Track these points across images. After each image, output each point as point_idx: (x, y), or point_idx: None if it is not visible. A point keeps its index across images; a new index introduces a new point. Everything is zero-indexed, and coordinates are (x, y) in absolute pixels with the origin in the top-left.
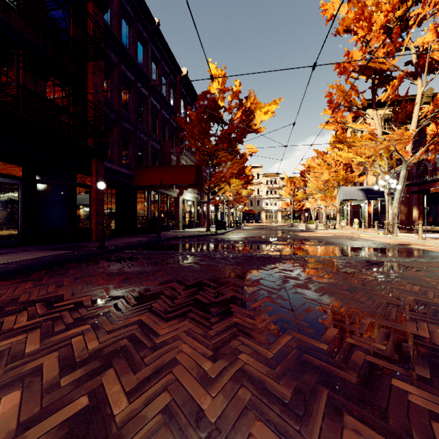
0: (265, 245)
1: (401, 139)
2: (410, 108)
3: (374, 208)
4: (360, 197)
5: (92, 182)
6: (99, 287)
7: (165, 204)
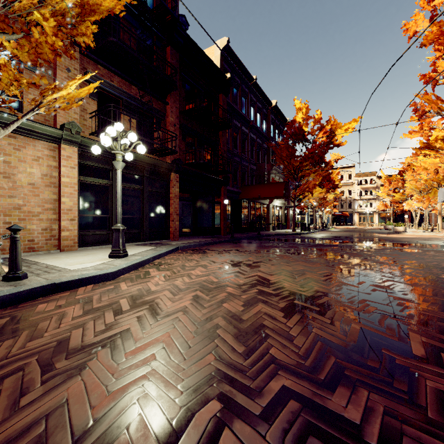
0: (336, 241)
1: None
2: None
3: None
4: None
5: (221, 200)
6: (247, 248)
7: (259, 210)
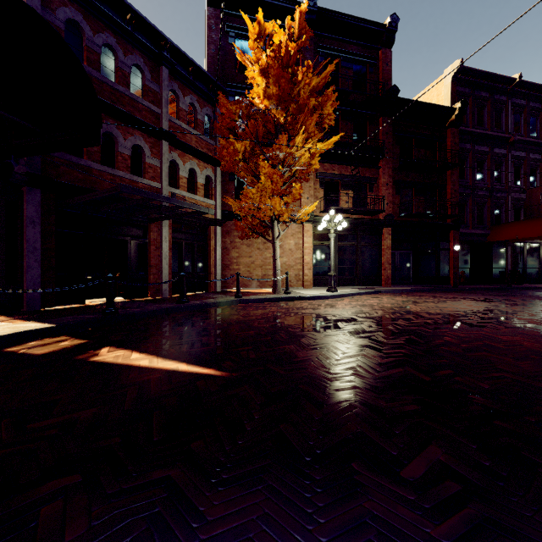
0: None
1: None
2: None
3: None
4: None
5: (450, 246)
6: (449, 296)
7: (535, 253)
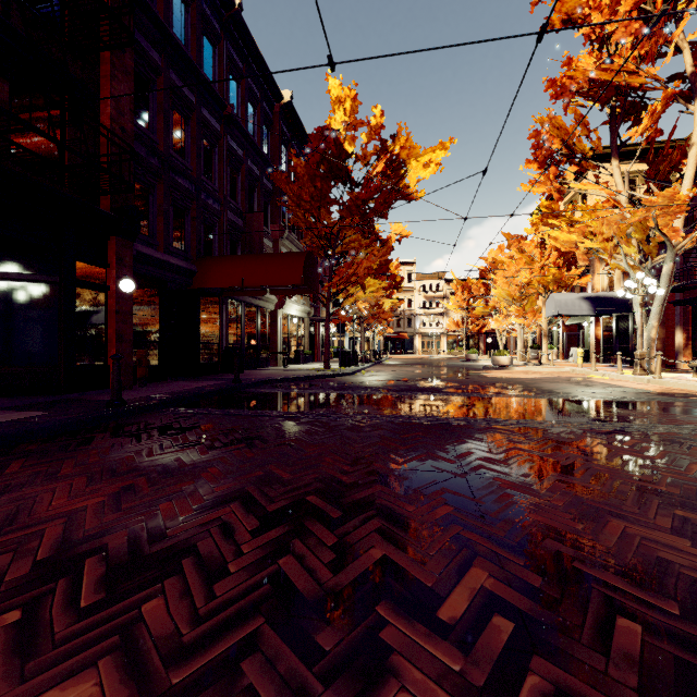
0: (432, 397)
1: (673, 205)
2: (677, 156)
3: (606, 330)
4: (584, 312)
5: (110, 280)
6: (40, 520)
7: (253, 322)
